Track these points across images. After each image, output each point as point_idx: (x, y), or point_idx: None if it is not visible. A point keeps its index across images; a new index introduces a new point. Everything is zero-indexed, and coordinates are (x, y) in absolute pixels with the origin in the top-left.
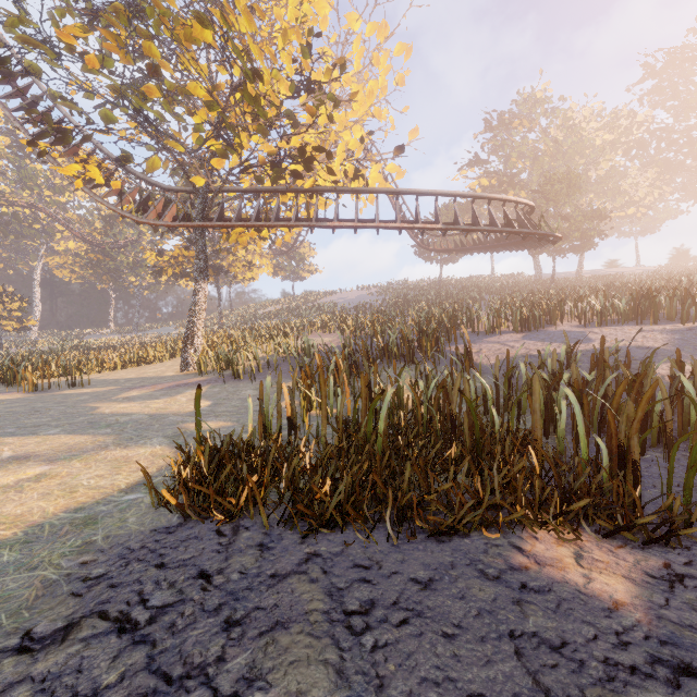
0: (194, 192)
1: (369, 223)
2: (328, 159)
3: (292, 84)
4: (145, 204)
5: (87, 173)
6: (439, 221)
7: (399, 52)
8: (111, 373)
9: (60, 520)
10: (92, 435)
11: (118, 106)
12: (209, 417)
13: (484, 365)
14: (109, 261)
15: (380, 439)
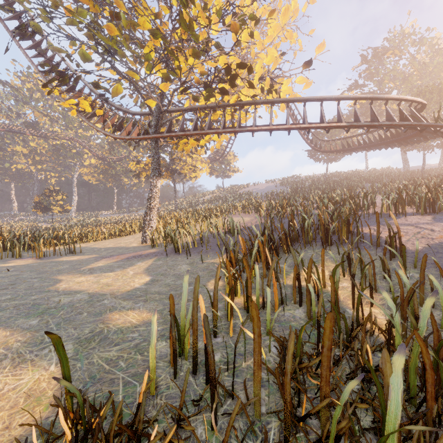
0: (151, 114)
1: (282, 126)
2: (249, 73)
3: (219, 11)
4: (120, 126)
5: (80, 105)
6: (342, 121)
7: None
8: (101, 242)
9: None
10: (13, 329)
11: (89, 45)
12: (138, 302)
13: (411, 250)
14: (112, 170)
15: None
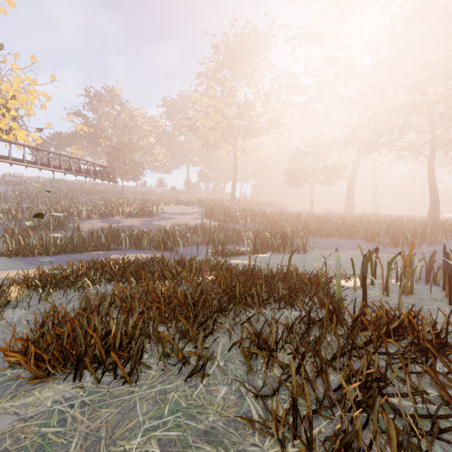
0: None
1: (22, 163)
2: None
3: None
4: None
5: None
6: (62, 167)
7: (43, 95)
8: None
9: None
10: None
11: None
12: None
13: (84, 231)
14: None
15: (59, 245)
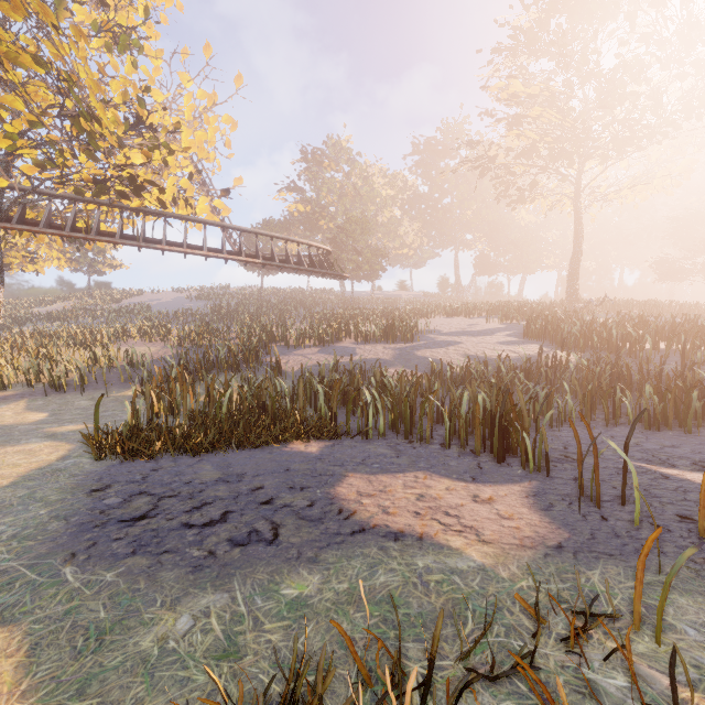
0: None
1: (199, 251)
2: (160, 193)
3: (126, 124)
4: None
5: None
6: (259, 256)
7: (226, 121)
8: None
9: (36, 473)
10: None
11: None
12: (64, 423)
13: (289, 372)
14: None
15: (224, 418)
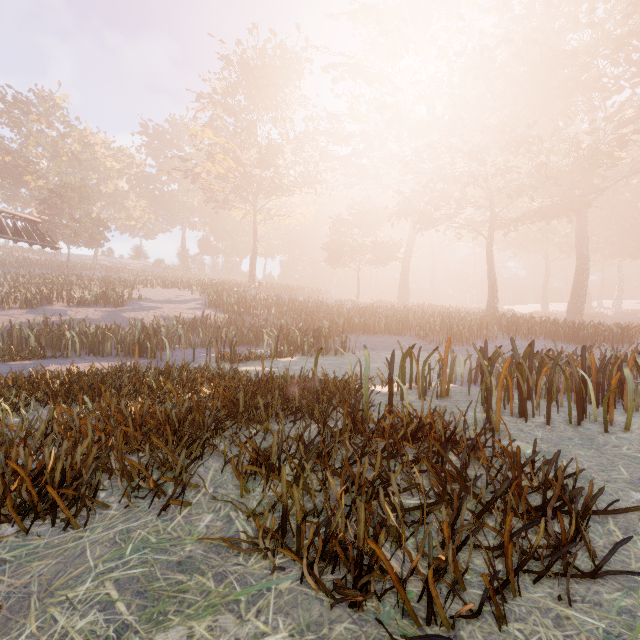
0: None
1: None
2: None
3: None
4: None
5: None
6: None
7: None
8: None
9: None
10: None
11: None
12: None
13: None
14: None
15: None
